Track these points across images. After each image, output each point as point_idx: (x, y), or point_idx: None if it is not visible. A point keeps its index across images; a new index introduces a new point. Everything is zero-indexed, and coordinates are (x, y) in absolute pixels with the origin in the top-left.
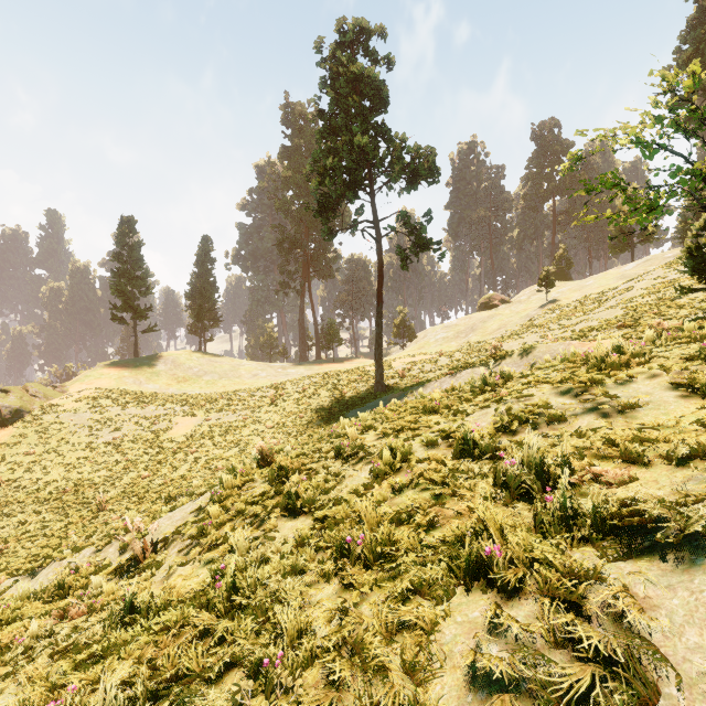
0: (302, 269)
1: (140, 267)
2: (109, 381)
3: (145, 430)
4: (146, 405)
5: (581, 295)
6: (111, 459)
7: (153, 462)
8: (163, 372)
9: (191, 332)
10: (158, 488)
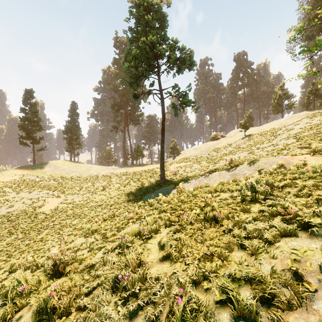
0: (124, 120)
1: (36, 116)
2: (16, 177)
3: (28, 206)
4: (32, 191)
5: (262, 133)
6: (3, 226)
7: (28, 228)
8: (48, 171)
9: (67, 151)
10: (23, 248)
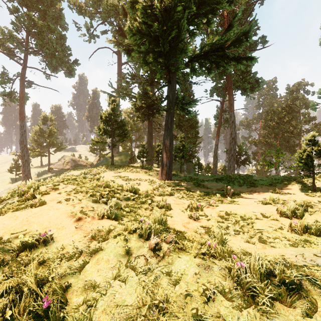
0: None
1: None
2: None
3: None
4: None
5: None
6: None
7: None
8: None
9: None
10: None
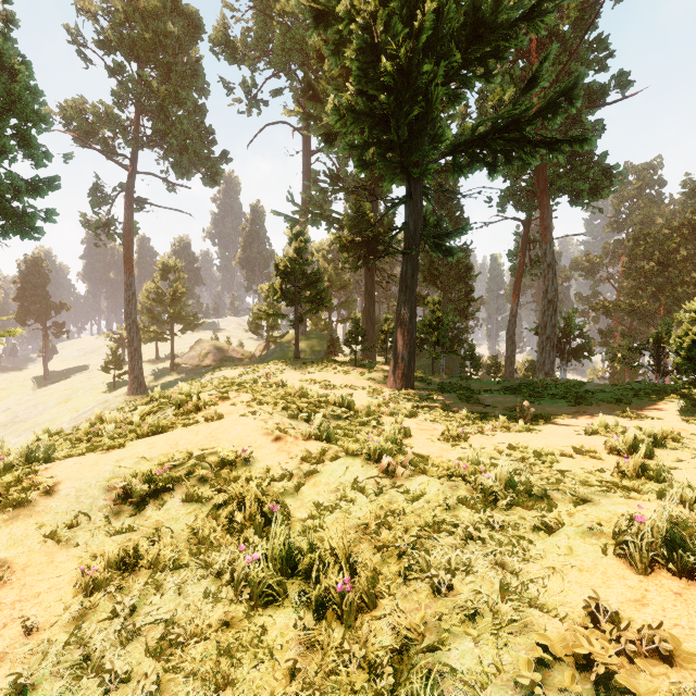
0: None
1: None
2: None
3: None
4: None
5: None
6: None
7: None
8: None
9: None
10: None
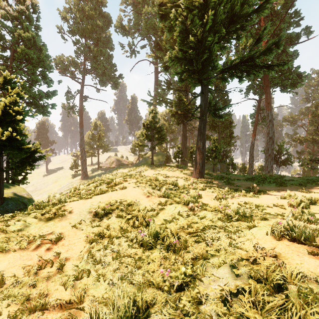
0: None
1: None
2: None
3: None
4: None
5: None
6: None
7: None
8: None
9: None
10: None
